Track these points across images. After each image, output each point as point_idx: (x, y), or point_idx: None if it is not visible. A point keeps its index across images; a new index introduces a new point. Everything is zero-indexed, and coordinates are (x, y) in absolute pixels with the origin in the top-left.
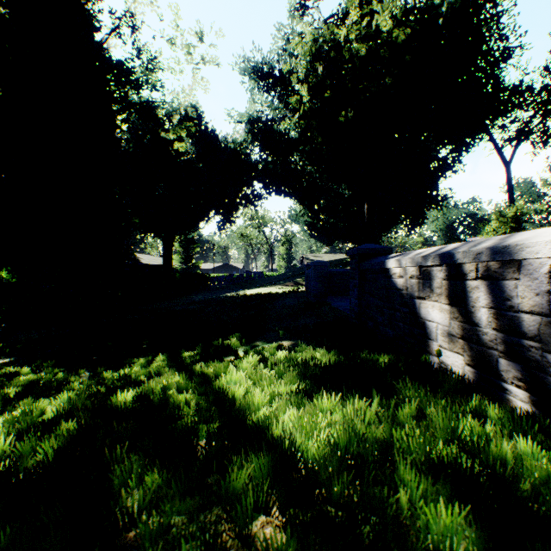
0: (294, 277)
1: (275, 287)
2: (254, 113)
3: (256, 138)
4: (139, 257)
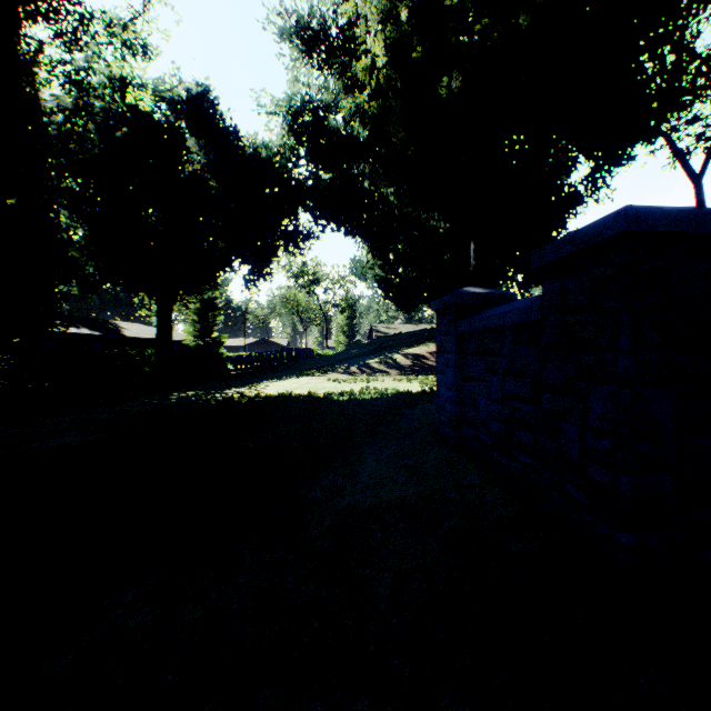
0: (362, 357)
1: (327, 376)
2: (297, 94)
3: (302, 139)
4: (123, 327)
